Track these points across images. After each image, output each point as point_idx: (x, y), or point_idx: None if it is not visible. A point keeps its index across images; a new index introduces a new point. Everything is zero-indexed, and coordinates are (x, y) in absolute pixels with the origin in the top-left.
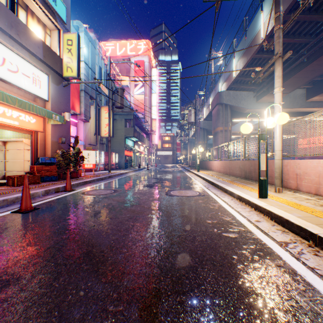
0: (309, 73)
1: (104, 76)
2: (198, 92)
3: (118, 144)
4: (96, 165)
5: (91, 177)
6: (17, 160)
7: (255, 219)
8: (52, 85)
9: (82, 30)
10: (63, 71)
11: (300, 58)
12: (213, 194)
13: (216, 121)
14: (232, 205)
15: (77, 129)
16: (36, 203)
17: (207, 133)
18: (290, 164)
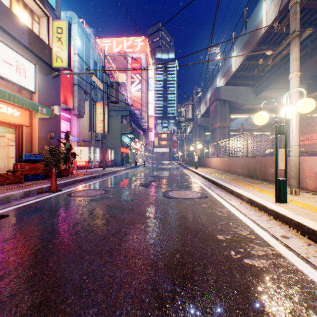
0: (312, 66)
1: (100, 71)
2: (194, 89)
3: (114, 141)
4: (91, 162)
5: (82, 176)
6: (1, 157)
7: (281, 234)
8: (40, 75)
9: (75, 21)
10: (53, 62)
11: (303, 50)
12: (217, 196)
13: (214, 117)
14: (244, 211)
15: (70, 125)
16: (8, 208)
17: (204, 130)
18: (306, 161)
